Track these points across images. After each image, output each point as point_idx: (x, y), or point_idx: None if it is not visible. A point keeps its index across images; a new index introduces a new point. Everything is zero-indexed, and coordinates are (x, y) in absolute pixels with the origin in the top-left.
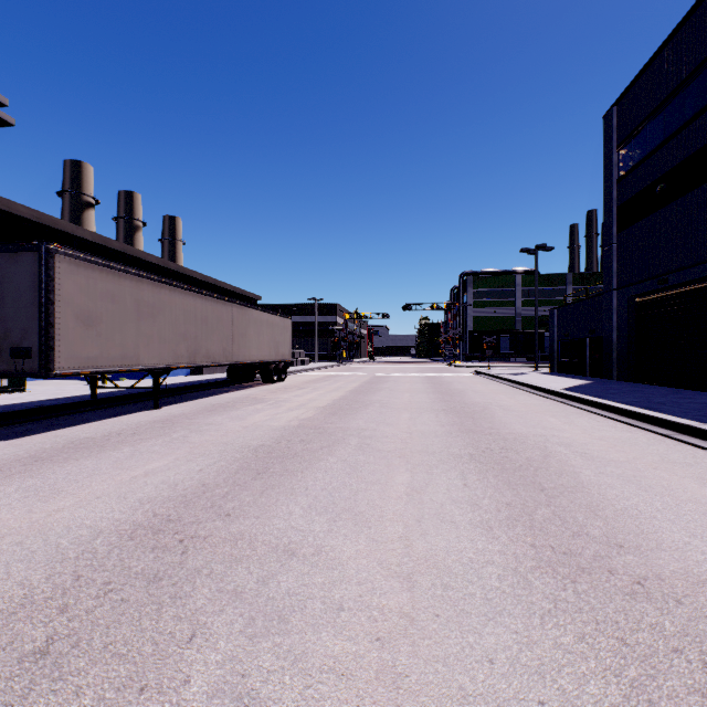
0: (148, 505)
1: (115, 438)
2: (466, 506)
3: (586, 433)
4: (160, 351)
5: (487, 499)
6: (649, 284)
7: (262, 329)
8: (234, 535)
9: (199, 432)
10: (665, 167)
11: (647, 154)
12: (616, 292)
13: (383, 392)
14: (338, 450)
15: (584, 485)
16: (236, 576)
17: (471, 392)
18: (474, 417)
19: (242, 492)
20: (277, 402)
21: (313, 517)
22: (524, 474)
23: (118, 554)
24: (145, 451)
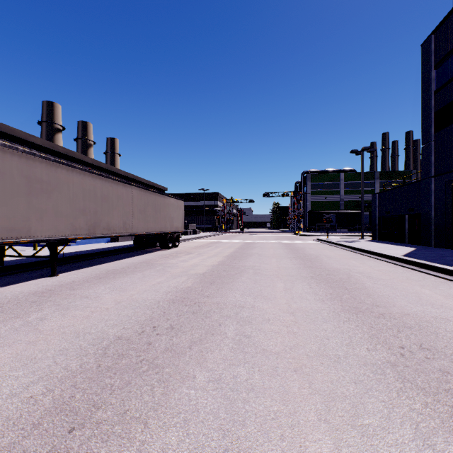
0: None
1: None
2: None
3: None
4: (56, 224)
5: None
6: None
7: (159, 207)
8: None
9: (64, 311)
10: None
11: None
12: (434, 178)
13: (254, 257)
14: (211, 350)
15: None
16: None
17: (325, 258)
18: (346, 287)
19: None
20: (165, 268)
21: None
22: None
23: None
24: None
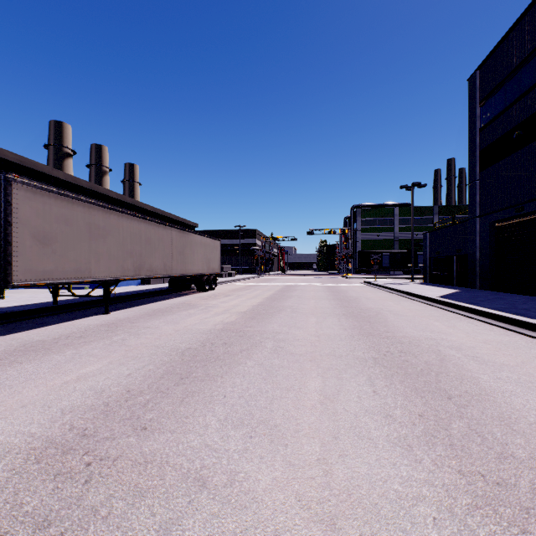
0: (68, 416)
1: (63, 340)
2: (380, 418)
3: (470, 337)
4: (109, 266)
5: (399, 409)
6: (507, 212)
7: (196, 248)
8: (145, 456)
9: (137, 335)
10: (521, 117)
11: (506, 107)
12: (479, 218)
13: (293, 299)
14: (255, 353)
15: (488, 392)
16: (137, 519)
17: (364, 299)
18: (370, 321)
19: (163, 399)
20: (207, 308)
21: (228, 432)
22: (427, 379)
23: (16, 483)
24: (84, 354)
